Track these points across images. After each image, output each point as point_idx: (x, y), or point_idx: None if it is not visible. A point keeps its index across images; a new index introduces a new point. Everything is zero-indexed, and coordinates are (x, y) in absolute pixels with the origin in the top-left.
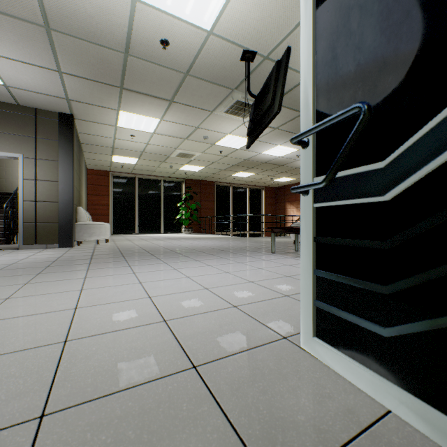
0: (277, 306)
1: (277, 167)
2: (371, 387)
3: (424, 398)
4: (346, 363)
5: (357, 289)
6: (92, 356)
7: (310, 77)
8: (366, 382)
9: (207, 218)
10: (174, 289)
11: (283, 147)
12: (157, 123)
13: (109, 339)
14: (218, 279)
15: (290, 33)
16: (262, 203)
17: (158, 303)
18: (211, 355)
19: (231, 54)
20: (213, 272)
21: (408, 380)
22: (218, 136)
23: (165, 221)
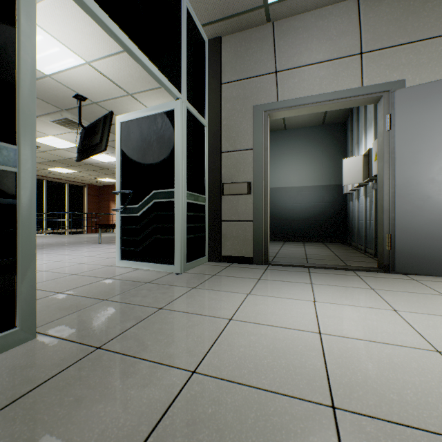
0: (106, 261)
1: (102, 169)
2: (135, 265)
3: (145, 261)
4: (130, 262)
5: (132, 240)
6: None
7: (119, 171)
8: (134, 265)
9: None
10: None
11: (108, 156)
12: None
13: None
14: (63, 258)
15: (113, 98)
16: (84, 200)
17: None
18: (80, 272)
19: (65, 92)
20: (55, 256)
21: (142, 259)
22: (38, 134)
23: None
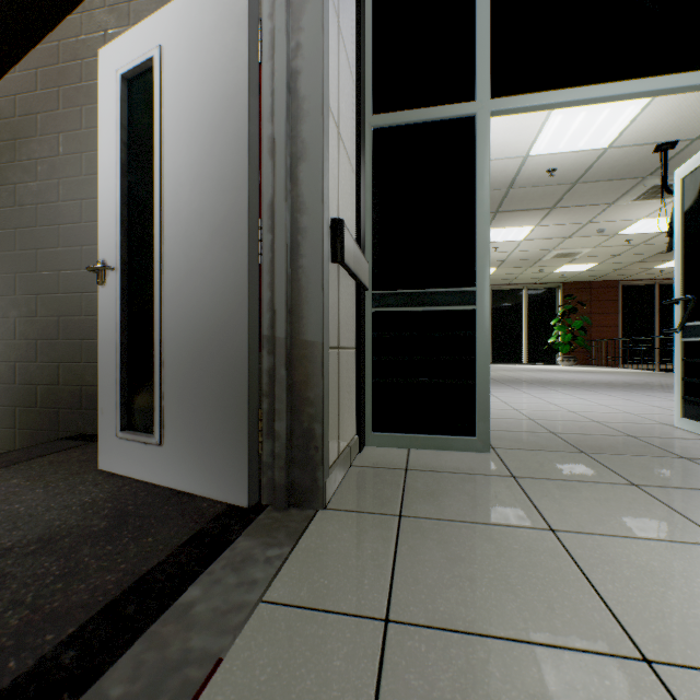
0: (673, 417)
1: None
2: None
3: None
4: (694, 424)
5: None
6: (536, 414)
7: (679, 264)
8: None
9: (602, 342)
10: (571, 403)
11: None
12: (529, 230)
13: (539, 412)
14: (615, 402)
15: None
16: None
17: (561, 406)
18: (606, 421)
19: (637, 153)
20: (610, 399)
21: None
22: (622, 225)
23: (529, 346)
